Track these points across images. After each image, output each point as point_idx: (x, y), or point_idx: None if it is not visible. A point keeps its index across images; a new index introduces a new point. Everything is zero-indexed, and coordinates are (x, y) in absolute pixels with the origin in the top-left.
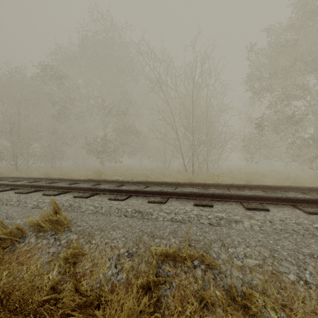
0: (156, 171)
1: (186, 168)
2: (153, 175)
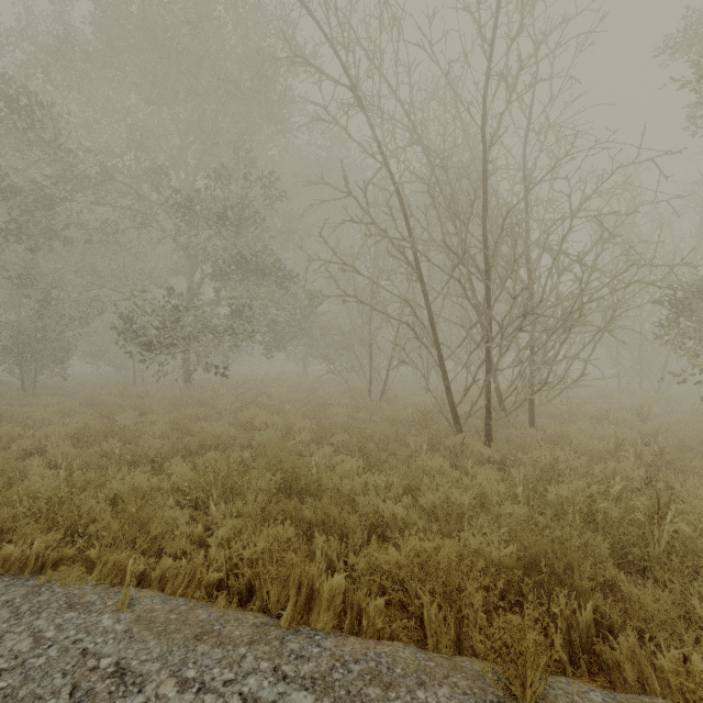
0: (338, 419)
1: (456, 415)
2: (327, 438)
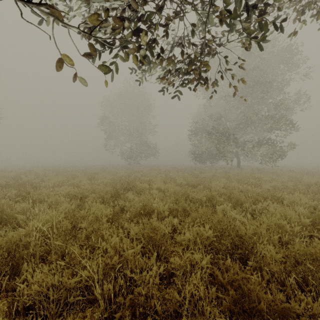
0: None
1: None
2: None
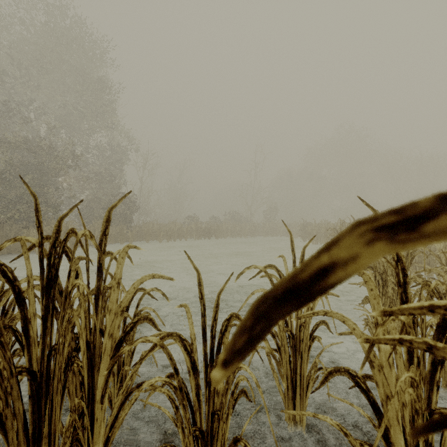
0: None
1: None
2: None
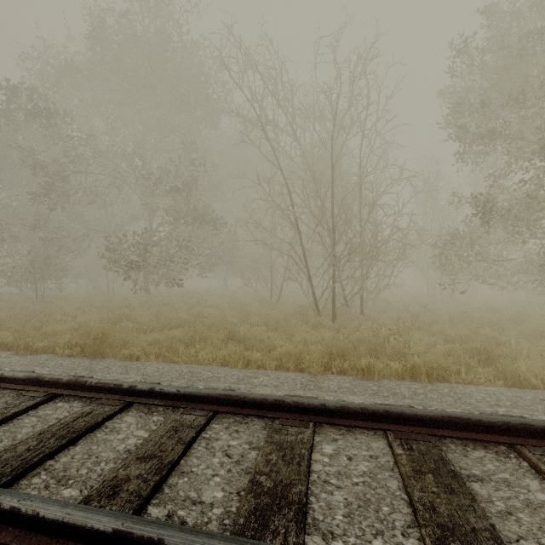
0: (252, 311)
1: (317, 307)
2: (246, 321)
